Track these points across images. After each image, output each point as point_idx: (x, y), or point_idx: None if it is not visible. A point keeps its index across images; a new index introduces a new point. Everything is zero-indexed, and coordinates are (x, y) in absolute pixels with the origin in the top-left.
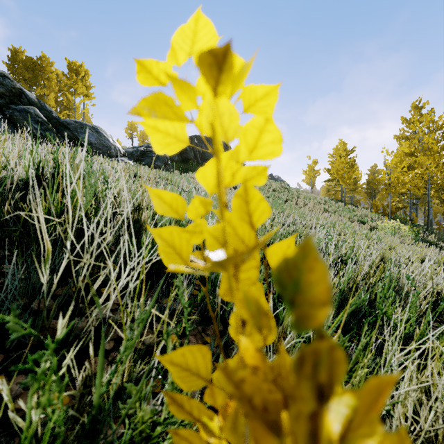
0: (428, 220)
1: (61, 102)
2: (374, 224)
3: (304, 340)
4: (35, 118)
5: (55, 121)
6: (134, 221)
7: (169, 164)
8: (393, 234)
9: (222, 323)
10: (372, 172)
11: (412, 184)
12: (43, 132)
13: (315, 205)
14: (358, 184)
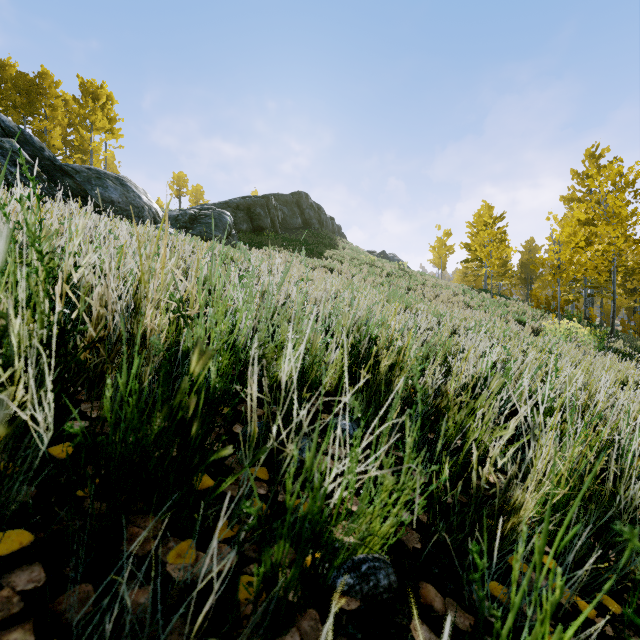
0: (613, 319)
1: (72, 141)
2: (537, 325)
3: (518, 634)
4: (11, 158)
5: (49, 163)
6: (130, 338)
7: (233, 234)
8: (568, 340)
9: (320, 613)
10: (528, 249)
11: (590, 266)
12: (25, 179)
13: (450, 297)
14: (508, 266)
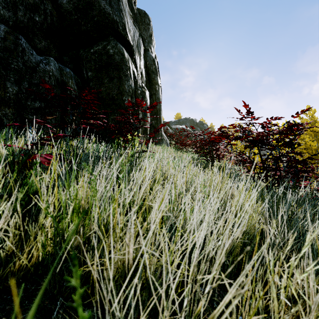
0: None
1: None
2: None
3: None
4: None
5: None
6: None
7: None
8: None
9: None
10: None
11: None
12: None
13: None
14: None
